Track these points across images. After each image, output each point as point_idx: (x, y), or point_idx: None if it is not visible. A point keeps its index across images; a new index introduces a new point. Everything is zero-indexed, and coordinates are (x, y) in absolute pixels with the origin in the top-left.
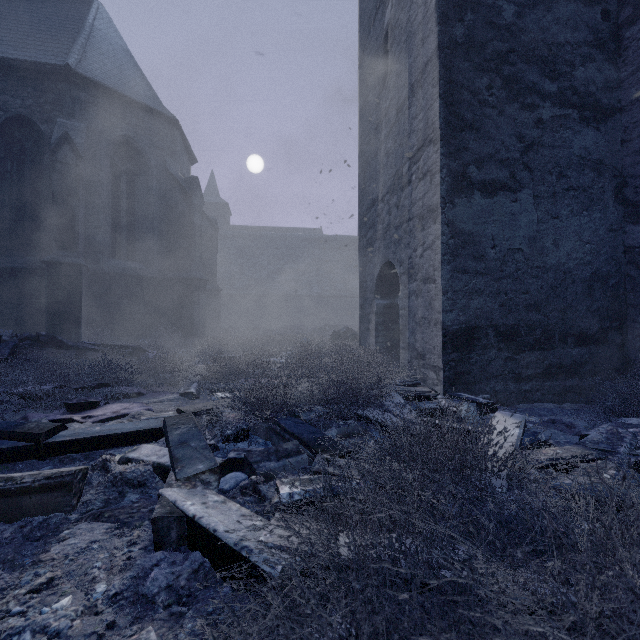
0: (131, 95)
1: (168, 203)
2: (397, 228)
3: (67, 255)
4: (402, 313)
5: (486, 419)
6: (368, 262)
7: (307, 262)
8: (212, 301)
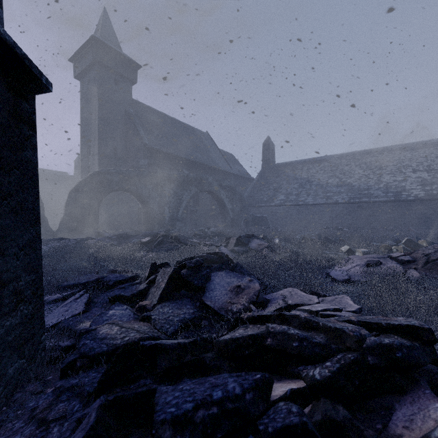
0: None
1: None
2: None
3: None
4: None
5: None
6: None
7: None
8: None
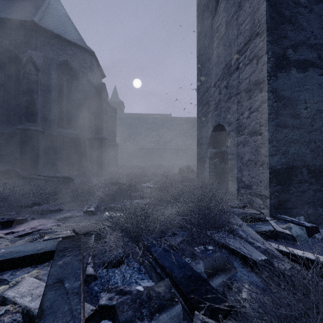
0: (68, 38)
1: (89, 97)
2: (226, 101)
3: (31, 125)
4: (230, 157)
5: (313, 240)
6: (203, 126)
7: (164, 131)
8: (113, 151)
